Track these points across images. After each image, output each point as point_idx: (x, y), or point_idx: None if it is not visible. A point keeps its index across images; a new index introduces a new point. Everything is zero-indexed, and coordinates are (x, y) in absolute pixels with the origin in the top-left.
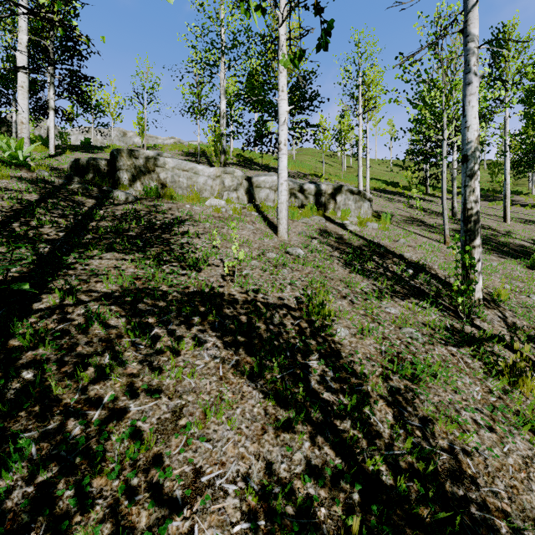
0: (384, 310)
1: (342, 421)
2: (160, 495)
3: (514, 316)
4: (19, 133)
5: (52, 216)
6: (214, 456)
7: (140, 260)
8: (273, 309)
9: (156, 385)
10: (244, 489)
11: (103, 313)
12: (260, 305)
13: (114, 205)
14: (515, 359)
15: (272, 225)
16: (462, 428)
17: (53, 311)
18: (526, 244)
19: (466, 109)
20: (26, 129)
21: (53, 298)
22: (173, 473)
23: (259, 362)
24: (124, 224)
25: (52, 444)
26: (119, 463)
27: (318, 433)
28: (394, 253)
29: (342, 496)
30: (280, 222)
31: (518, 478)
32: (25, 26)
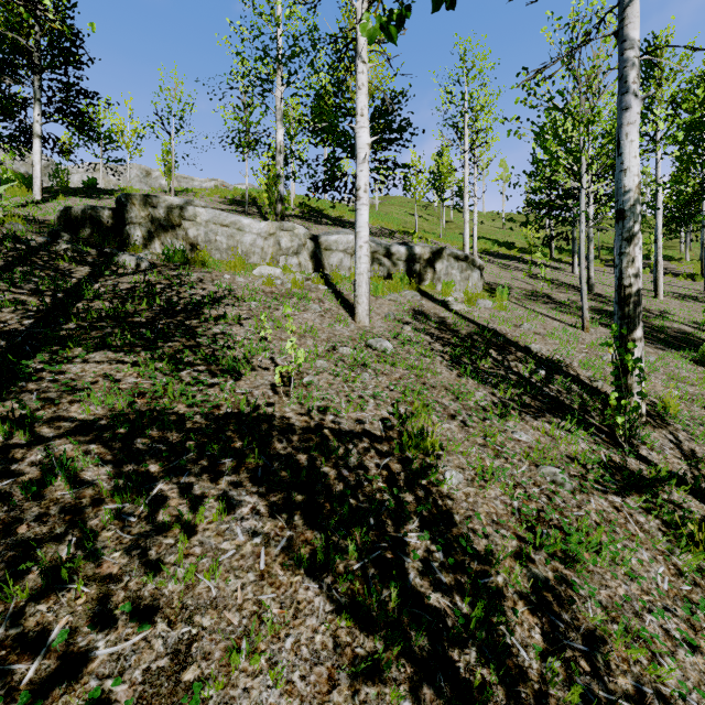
0: (512, 436)
1: (462, 651)
2: None
3: (691, 439)
4: None
5: (18, 292)
6: None
7: (148, 362)
8: (349, 441)
9: (150, 597)
10: None
11: (74, 459)
12: (328, 434)
13: (119, 275)
14: (704, 511)
15: (348, 304)
16: (650, 649)
17: None
18: (687, 329)
19: (622, 144)
20: None
21: None
22: None
23: (326, 540)
24: (128, 305)
25: None
26: None
27: (424, 679)
28: (518, 345)
29: None
30: (358, 301)
31: None
32: None
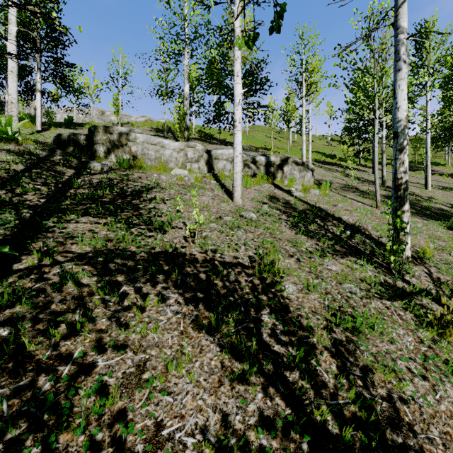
0: (327, 267)
1: (291, 372)
2: (123, 450)
3: (438, 272)
4: (9, 111)
5: (35, 184)
6: (174, 409)
7: (112, 223)
8: (229, 267)
9: (123, 340)
10: (202, 442)
11: (76, 273)
12: (217, 264)
13: (91, 174)
14: (441, 310)
15: (229, 192)
16: (398, 377)
17: (31, 271)
18: (445, 208)
19: (396, 92)
20: (15, 108)
21: (31, 258)
22: (136, 427)
23: (216, 317)
24: (99, 191)
25: (22, 400)
26: (84, 419)
27: (270, 384)
28: (334, 216)
29: (292, 446)
30: (235, 190)
31: (450, 424)
32: (14, 19)
